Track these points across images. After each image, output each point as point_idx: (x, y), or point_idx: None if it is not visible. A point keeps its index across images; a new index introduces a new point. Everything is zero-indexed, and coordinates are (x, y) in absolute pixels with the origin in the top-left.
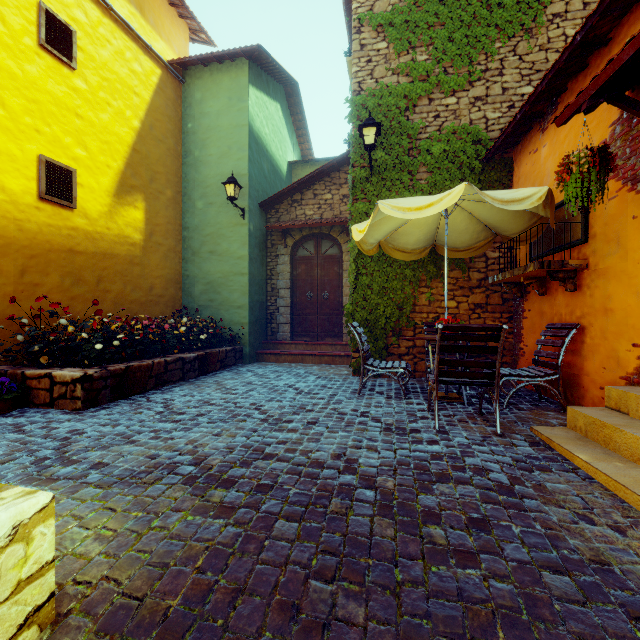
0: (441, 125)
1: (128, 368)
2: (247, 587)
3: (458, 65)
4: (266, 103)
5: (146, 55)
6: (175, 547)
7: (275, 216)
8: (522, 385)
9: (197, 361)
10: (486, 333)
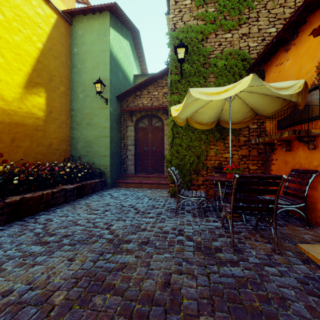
0: (222, 50)
1: (22, 199)
2: None
3: (232, 14)
4: (120, 40)
5: (46, 5)
6: None
7: (126, 104)
8: (281, 210)
9: (76, 190)
10: (249, 172)
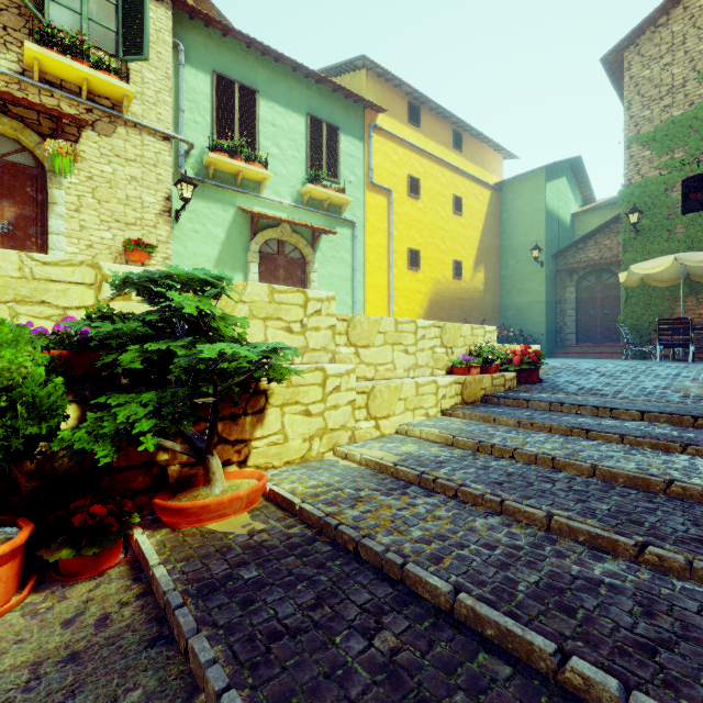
0: None
1: None
2: (578, 367)
3: None
4: (555, 185)
5: (484, 188)
6: (558, 365)
7: (563, 261)
8: None
9: None
10: None
